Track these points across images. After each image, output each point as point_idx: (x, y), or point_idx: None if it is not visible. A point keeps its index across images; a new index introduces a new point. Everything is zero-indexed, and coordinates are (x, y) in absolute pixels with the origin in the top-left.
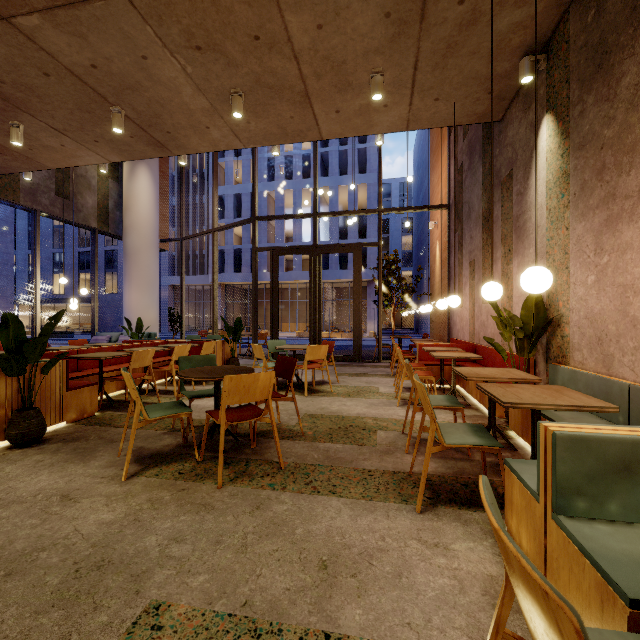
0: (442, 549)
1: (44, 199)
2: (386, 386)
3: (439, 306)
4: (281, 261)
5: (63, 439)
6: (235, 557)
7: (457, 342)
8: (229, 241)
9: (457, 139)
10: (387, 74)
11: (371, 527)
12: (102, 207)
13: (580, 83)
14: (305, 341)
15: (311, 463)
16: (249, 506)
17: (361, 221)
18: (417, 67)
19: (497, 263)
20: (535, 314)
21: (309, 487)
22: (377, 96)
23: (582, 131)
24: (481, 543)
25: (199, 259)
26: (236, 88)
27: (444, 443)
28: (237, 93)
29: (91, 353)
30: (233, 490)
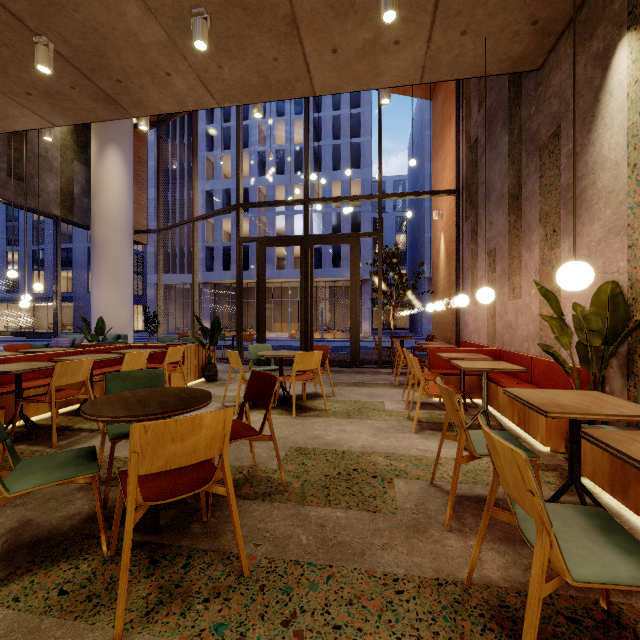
0: None
1: None
2: (393, 401)
3: (459, 303)
4: (272, 259)
5: None
6: None
7: (471, 345)
8: (218, 238)
9: (469, 112)
10: None
11: None
12: (66, 192)
13: None
14: (297, 342)
15: (296, 559)
16: None
17: (355, 218)
18: None
19: (533, 249)
20: (611, 312)
21: (289, 634)
22: (389, 14)
23: None
24: None
25: (187, 257)
26: (198, 7)
27: (570, 578)
28: (200, 15)
29: (7, 364)
30: None
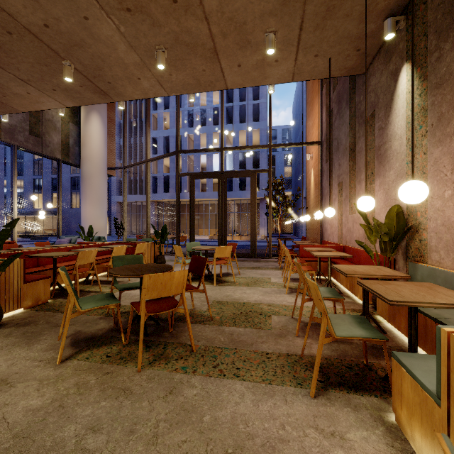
0: (338, 439)
1: (20, 137)
2: (276, 277)
3: (317, 216)
4: (198, 184)
5: (17, 324)
6: (145, 450)
7: (328, 243)
8: (160, 170)
9: (328, 92)
10: (278, 34)
11: (271, 413)
12: (65, 143)
13: (437, 34)
14: (215, 242)
15: (218, 346)
16: (163, 390)
17: (255, 156)
18: (302, 27)
19: (361, 183)
20: (396, 222)
21: (216, 370)
22: (270, 51)
23: (439, 73)
24: (373, 432)
25: (139, 183)
26: (160, 45)
27: (335, 335)
28: (161, 49)
29: (47, 253)
30: (151, 373)
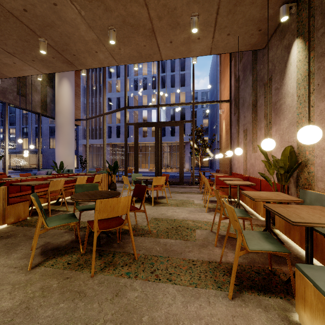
0: None
1: (10, 96)
2: (198, 199)
3: (228, 154)
4: (141, 132)
5: (1, 236)
6: None
7: (236, 174)
8: (114, 121)
9: (236, 63)
10: (200, 17)
11: (198, 314)
12: (43, 101)
13: (322, 15)
14: (153, 173)
15: (155, 255)
16: (111, 293)
17: (182, 111)
18: (218, 12)
19: (261, 130)
20: (289, 159)
21: (153, 275)
22: (194, 30)
23: (324, 44)
24: None
25: (98, 131)
26: (111, 26)
27: (248, 249)
28: (112, 29)
29: (27, 182)
30: (101, 278)
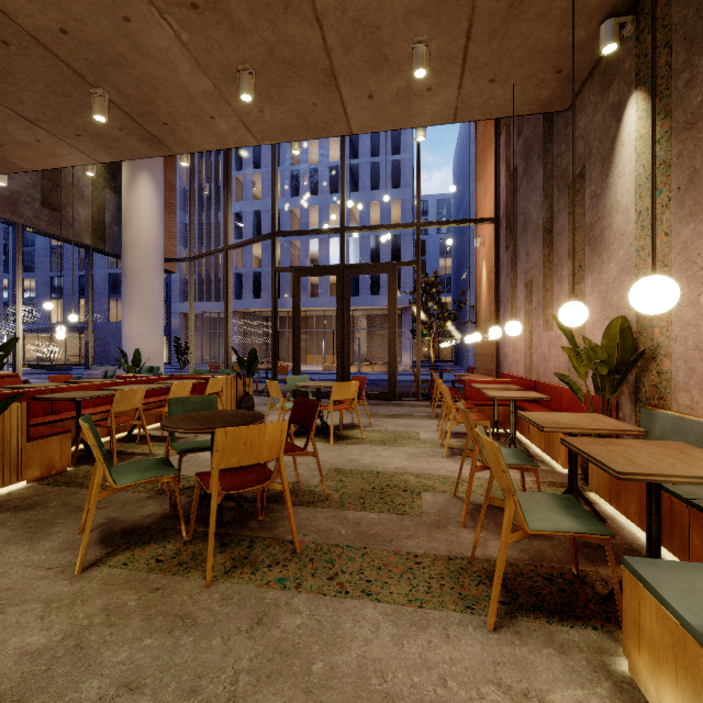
0: None
1: (27, 210)
2: (428, 431)
3: (492, 335)
4: (306, 286)
5: (15, 506)
6: None
7: (509, 377)
8: (248, 263)
9: (509, 140)
10: (432, 45)
11: (424, 659)
12: (97, 221)
13: (687, 43)
14: (332, 375)
15: (337, 543)
16: (247, 619)
17: (395, 241)
18: (470, 35)
19: (563, 283)
20: (620, 344)
21: (333, 584)
22: (420, 72)
23: (691, 105)
24: (593, 690)
25: (214, 283)
26: (245, 64)
27: (527, 529)
28: (246, 70)
29: (67, 392)
30: (227, 590)
